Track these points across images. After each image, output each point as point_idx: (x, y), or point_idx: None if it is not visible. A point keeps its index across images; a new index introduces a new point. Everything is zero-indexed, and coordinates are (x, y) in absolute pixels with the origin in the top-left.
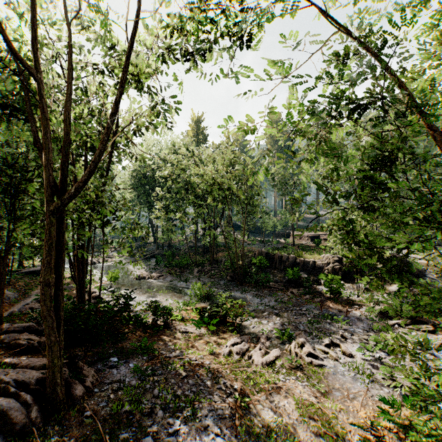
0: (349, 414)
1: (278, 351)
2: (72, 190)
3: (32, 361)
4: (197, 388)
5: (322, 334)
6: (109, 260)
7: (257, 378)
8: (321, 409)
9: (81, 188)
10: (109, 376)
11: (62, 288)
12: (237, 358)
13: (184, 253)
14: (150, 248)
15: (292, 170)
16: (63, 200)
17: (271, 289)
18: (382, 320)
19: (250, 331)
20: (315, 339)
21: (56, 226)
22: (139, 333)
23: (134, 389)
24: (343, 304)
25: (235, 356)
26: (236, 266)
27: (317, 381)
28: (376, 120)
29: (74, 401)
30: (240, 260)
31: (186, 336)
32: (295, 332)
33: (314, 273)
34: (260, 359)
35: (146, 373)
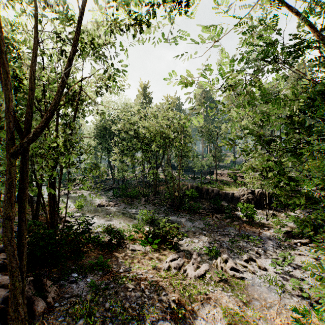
0: (267, 321)
1: (207, 265)
2: (30, 135)
3: (4, 279)
4: (142, 300)
5: (241, 251)
6: (78, 191)
7: (191, 290)
8: (244, 317)
9: (39, 134)
10: (69, 290)
11: (25, 219)
12: (174, 271)
13: (134, 187)
14: (109, 183)
15: (215, 124)
16: (23, 144)
17: (200, 214)
18: (287, 239)
19: (184, 248)
20: (236, 255)
21: (20, 167)
22: (97, 251)
23: (89, 303)
24: (256, 227)
25: (173, 270)
26: (173, 197)
27: (239, 291)
28: (318, 60)
29: (36, 317)
30: (176, 191)
31: (134, 253)
32: (220, 249)
33: (233, 202)
34: (193, 273)
35: (100, 287)
